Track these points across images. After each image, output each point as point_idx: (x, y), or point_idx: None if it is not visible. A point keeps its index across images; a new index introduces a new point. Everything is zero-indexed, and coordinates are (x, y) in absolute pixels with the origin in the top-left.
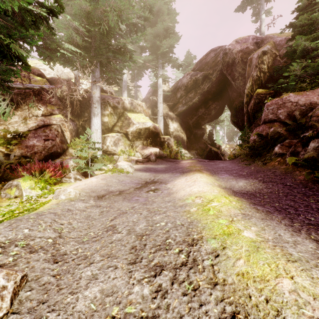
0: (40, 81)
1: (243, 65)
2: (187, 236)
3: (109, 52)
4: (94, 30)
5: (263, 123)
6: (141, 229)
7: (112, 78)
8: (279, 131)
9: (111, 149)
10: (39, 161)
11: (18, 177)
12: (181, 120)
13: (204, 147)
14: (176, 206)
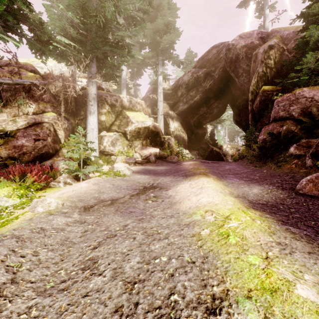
0: (32, 77)
1: (248, 60)
2: (202, 288)
3: (106, 46)
4: (90, 22)
5: (273, 121)
6: (132, 269)
7: (110, 75)
8: (292, 129)
9: (109, 150)
10: (28, 163)
11: (1, 181)
12: (181, 119)
13: (206, 147)
14: (181, 225)
